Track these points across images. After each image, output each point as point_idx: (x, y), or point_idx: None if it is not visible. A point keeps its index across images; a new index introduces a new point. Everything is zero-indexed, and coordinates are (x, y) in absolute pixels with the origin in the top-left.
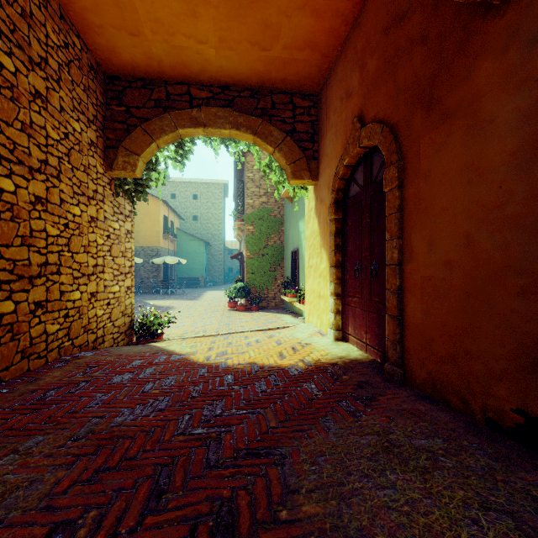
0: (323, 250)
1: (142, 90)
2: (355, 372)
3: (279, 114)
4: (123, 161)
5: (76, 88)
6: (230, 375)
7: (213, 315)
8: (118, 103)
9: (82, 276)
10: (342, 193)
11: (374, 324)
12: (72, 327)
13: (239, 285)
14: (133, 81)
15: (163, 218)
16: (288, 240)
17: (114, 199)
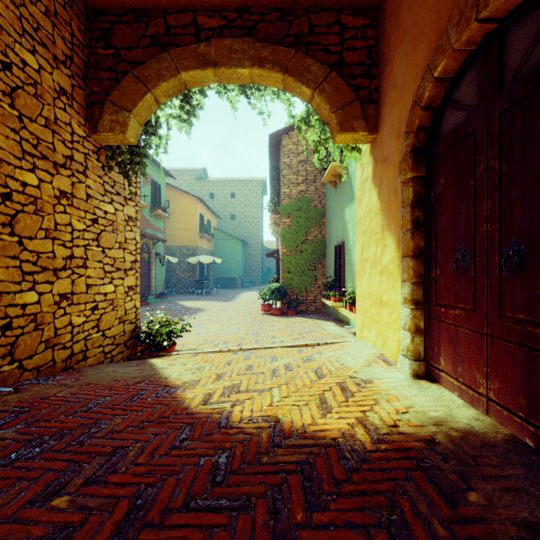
0: (387, 233)
1: (134, 25)
2: (490, 480)
3: (320, 41)
4: (111, 120)
5: (28, 5)
6: (227, 452)
7: (243, 320)
8: (104, 45)
9: (43, 271)
10: (425, 135)
11: (512, 364)
12: (20, 343)
13: (273, 286)
14: (123, 15)
15: (199, 217)
16: (331, 234)
17: (106, 174)
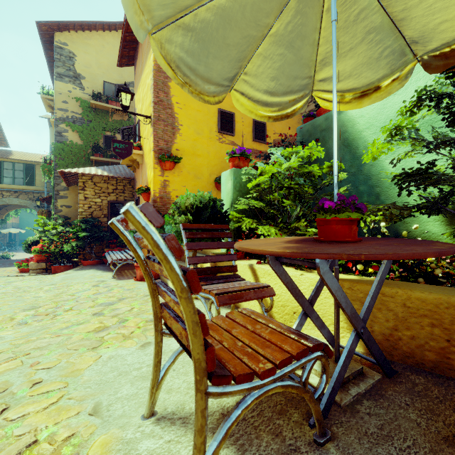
0: None
1: None
2: None
3: None
4: None
5: None
6: None
7: None
8: None
9: None
10: None
11: None
12: None
13: None
14: None
15: None
16: None
17: None
